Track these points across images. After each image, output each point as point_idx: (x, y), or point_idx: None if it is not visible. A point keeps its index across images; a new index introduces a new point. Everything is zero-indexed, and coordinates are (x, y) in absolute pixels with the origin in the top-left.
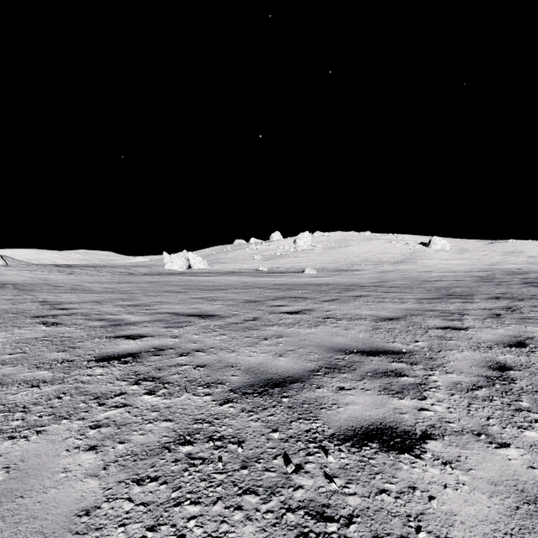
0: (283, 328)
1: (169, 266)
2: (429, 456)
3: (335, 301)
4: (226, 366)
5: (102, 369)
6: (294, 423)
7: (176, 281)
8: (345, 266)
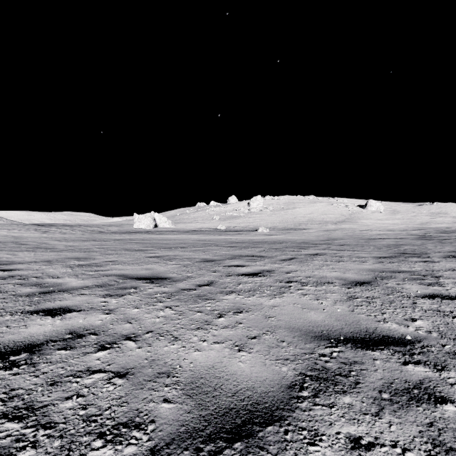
0: (242, 296)
1: (137, 226)
2: None
3: (293, 260)
4: (159, 373)
5: None
6: None
7: (140, 239)
8: (293, 226)
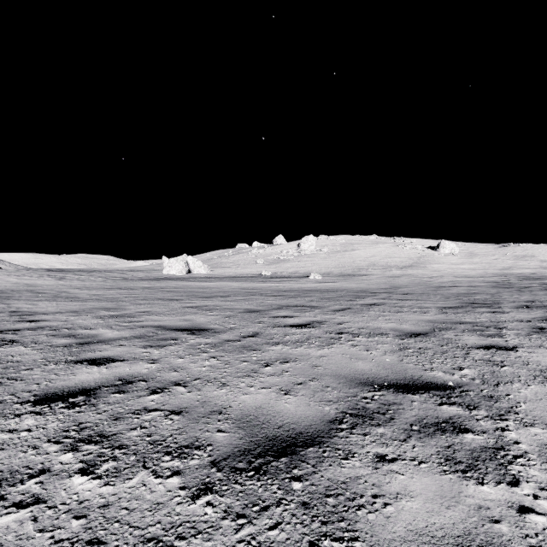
0: (289, 347)
1: (167, 271)
2: None
3: (347, 310)
4: (212, 411)
5: (34, 418)
6: None
7: (172, 286)
8: (351, 271)
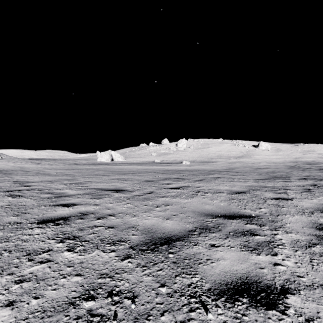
0: (169, 198)
1: (100, 159)
2: (293, 311)
3: (203, 181)
4: (129, 227)
5: (39, 230)
6: (178, 277)
7: (103, 168)
8: (207, 159)
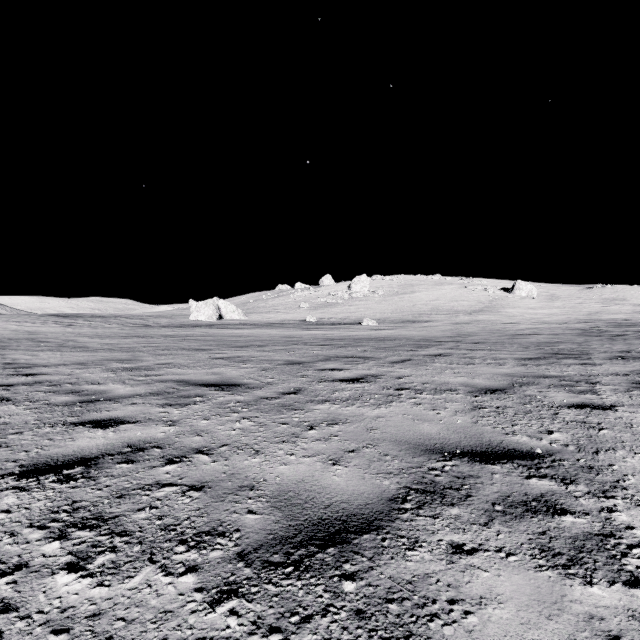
0: (339, 406)
1: (195, 317)
2: None
3: (408, 362)
4: (241, 486)
5: (16, 496)
6: None
7: (200, 334)
8: (411, 317)
